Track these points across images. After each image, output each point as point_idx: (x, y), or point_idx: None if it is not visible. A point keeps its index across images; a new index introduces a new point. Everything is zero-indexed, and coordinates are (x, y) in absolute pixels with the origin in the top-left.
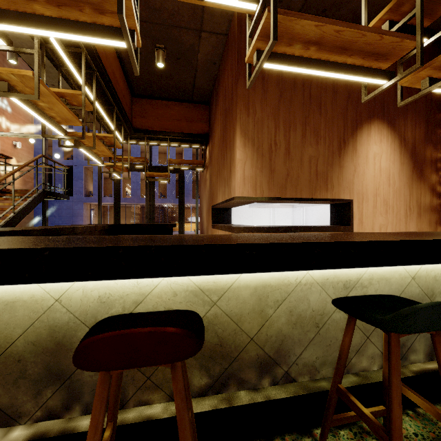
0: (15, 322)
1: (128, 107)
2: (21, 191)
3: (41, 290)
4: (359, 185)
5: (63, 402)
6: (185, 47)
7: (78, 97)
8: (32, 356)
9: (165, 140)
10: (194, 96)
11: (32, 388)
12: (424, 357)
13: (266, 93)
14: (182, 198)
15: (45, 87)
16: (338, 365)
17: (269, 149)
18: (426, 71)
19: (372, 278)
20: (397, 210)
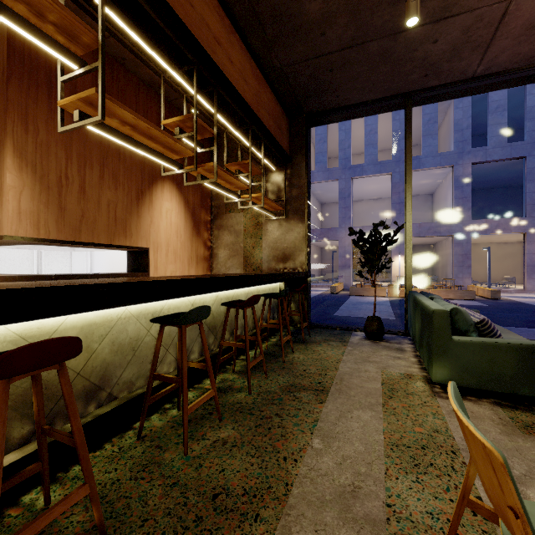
0: None
1: None
2: None
3: None
4: (155, 235)
5: None
6: None
7: None
8: None
9: None
10: None
11: None
12: (198, 355)
13: (54, 113)
14: None
15: None
16: (154, 361)
17: (58, 182)
18: (200, 169)
19: (170, 308)
20: (183, 259)
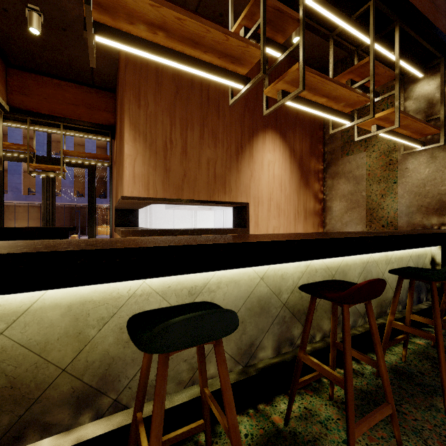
0: None
1: None
2: None
3: None
4: (255, 190)
5: None
6: (70, 17)
7: None
8: None
9: (58, 127)
10: (95, 80)
11: None
12: (272, 352)
13: (160, 86)
14: (92, 197)
15: None
16: (138, 390)
17: (163, 146)
18: (282, 84)
19: (220, 282)
20: (288, 214)
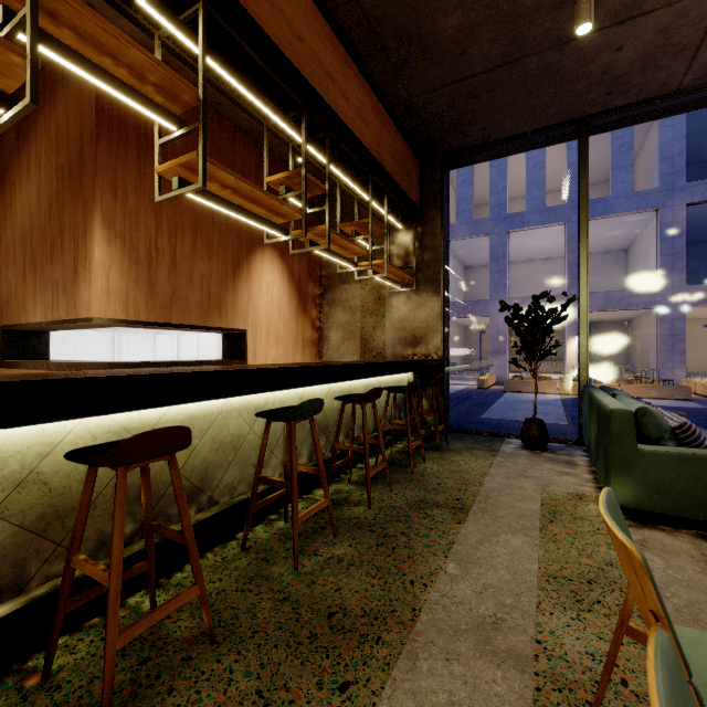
0: None
1: None
2: None
3: None
4: (254, 314)
5: None
6: None
7: None
8: None
9: None
10: None
11: None
12: (307, 459)
13: (143, 175)
14: None
15: None
16: (260, 461)
17: (147, 254)
18: (309, 233)
19: (275, 402)
20: (287, 343)
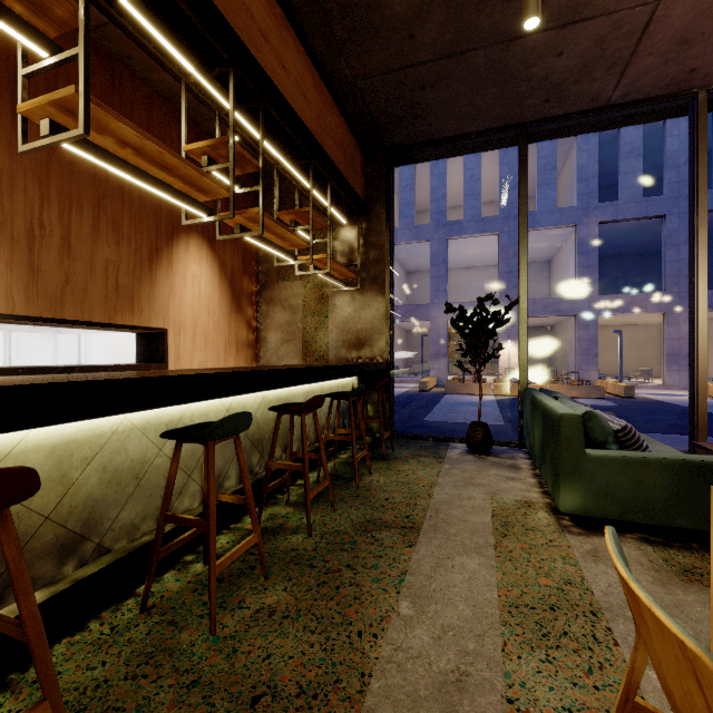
0: None
1: None
2: None
3: None
4: (176, 311)
5: None
6: None
7: None
8: None
9: None
10: None
11: None
12: (236, 481)
13: None
14: None
15: None
16: (166, 495)
17: (27, 231)
18: (239, 217)
19: (194, 415)
20: (217, 345)
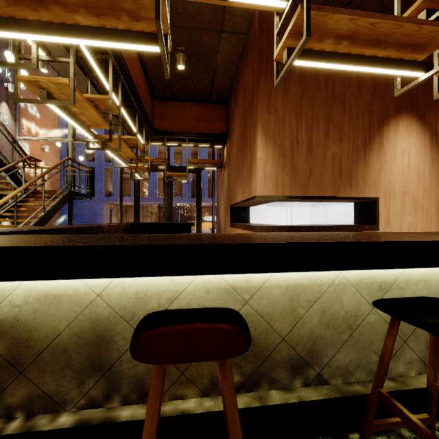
0: (61, 315)
1: (149, 110)
2: (50, 192)
3: (84, 285)
4: (386, 183)
5: (103, 392)
6: (205, 48)
7: (106, 101)
8: (76, 347)
9: (183, 141)
10: (212, 97)
11: (76, 377)
12: None
13: (287, 90)
14: (199, 197)
15: (79, 94)
16: (380, 369)
17: (290, 147)
18: None
19: (409, 280)
20: (427, 208)
